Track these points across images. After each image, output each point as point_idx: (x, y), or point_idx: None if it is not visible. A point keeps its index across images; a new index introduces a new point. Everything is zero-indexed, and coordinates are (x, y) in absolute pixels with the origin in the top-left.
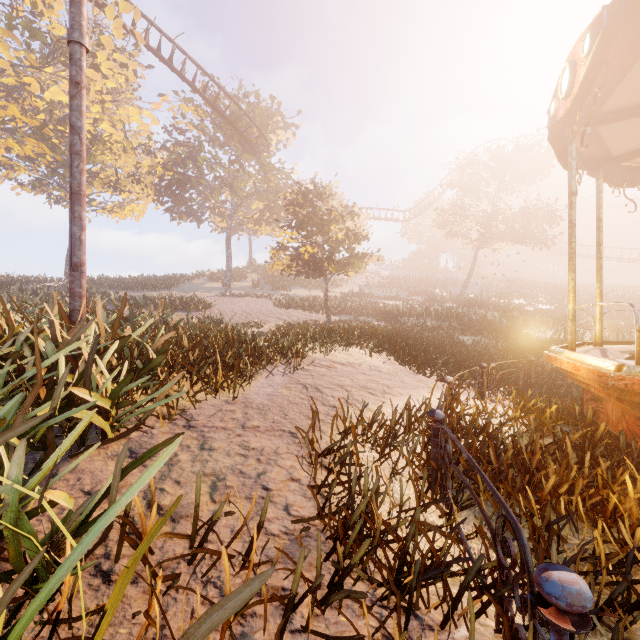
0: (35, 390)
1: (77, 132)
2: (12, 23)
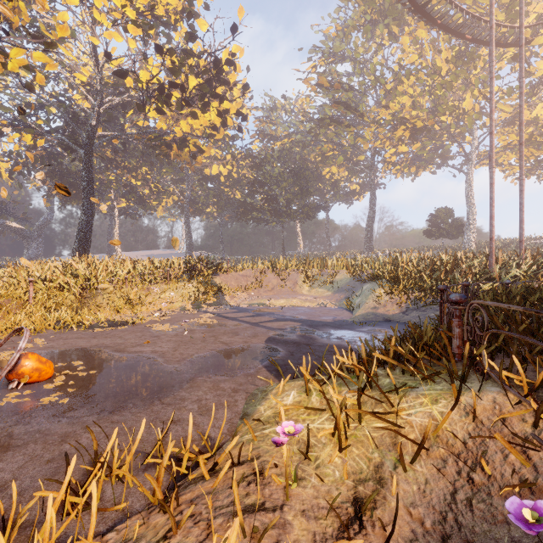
0: (507, 268)
1: (521, 204)
2: (510, 91)
